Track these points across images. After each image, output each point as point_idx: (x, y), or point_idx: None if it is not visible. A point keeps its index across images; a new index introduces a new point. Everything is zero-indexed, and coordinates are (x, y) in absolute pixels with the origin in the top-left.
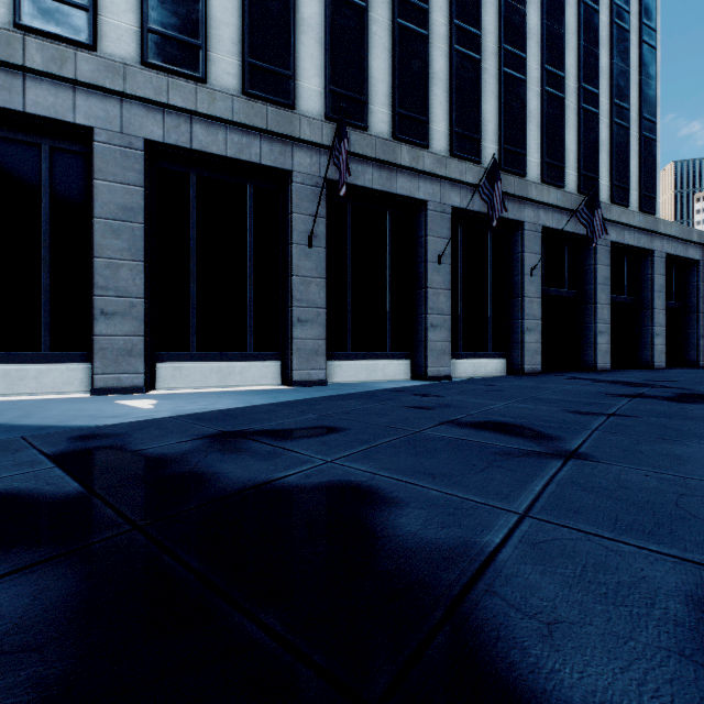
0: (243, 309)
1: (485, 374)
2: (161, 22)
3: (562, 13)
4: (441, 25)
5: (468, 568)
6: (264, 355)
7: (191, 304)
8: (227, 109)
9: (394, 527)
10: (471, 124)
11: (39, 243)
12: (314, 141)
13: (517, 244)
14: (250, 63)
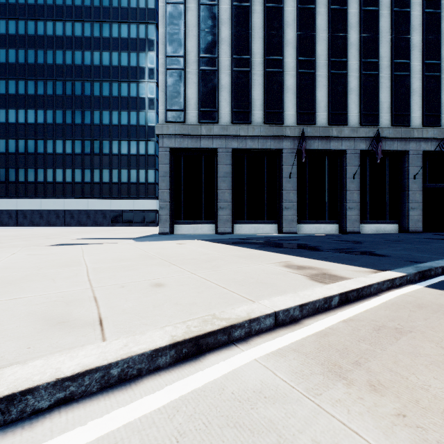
0: (263, 204)
1: (384, 232)
2: (237, 107)
3: (438, 27)
4: (354, 64)
5: (316, 246)
6: (271, 222)
7: (245, 203)
8: (258, 131)
9: (308, 245)
10: (372, 107)
11: (201, 186)
12: (291, 135)
13: (405, 162)
14: (266, 112)
